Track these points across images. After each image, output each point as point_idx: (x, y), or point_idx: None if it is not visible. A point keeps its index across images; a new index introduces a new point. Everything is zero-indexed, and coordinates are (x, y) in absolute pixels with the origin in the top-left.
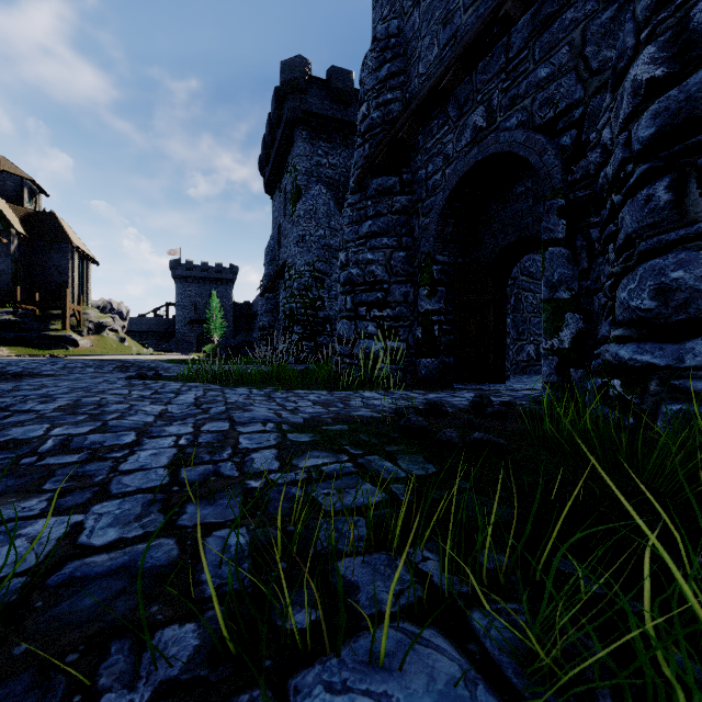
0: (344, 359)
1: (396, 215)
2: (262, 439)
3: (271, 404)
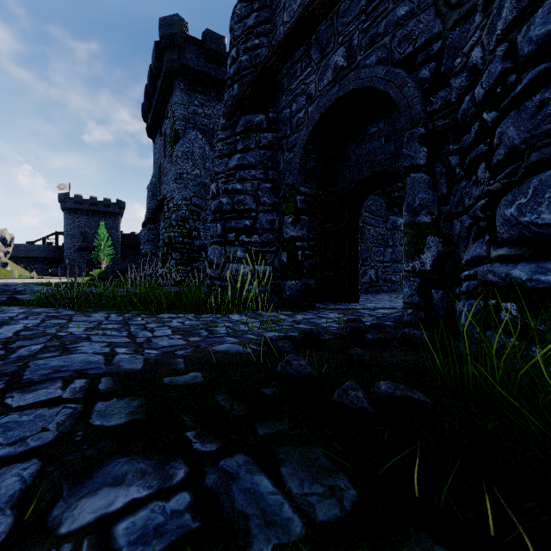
0: (215, 281)
1: (263, 150)
2: (34, 426)
3: (120, 334)
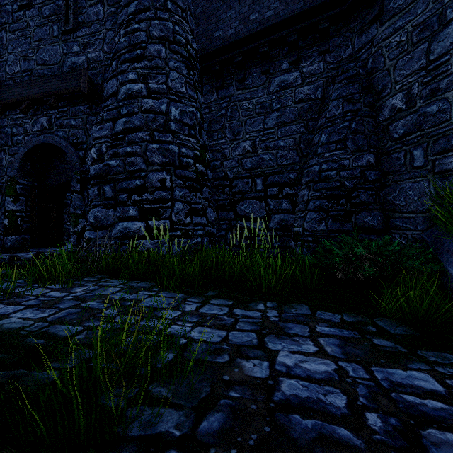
0: None
1: None
2: None
3: None
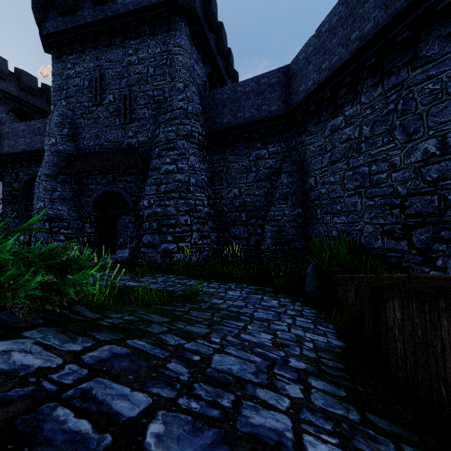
0: None
1: (73, 193)
2: None
3: None
